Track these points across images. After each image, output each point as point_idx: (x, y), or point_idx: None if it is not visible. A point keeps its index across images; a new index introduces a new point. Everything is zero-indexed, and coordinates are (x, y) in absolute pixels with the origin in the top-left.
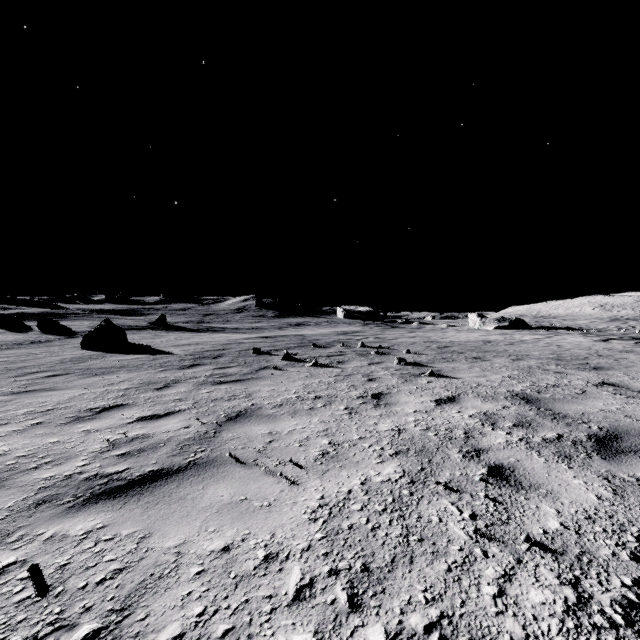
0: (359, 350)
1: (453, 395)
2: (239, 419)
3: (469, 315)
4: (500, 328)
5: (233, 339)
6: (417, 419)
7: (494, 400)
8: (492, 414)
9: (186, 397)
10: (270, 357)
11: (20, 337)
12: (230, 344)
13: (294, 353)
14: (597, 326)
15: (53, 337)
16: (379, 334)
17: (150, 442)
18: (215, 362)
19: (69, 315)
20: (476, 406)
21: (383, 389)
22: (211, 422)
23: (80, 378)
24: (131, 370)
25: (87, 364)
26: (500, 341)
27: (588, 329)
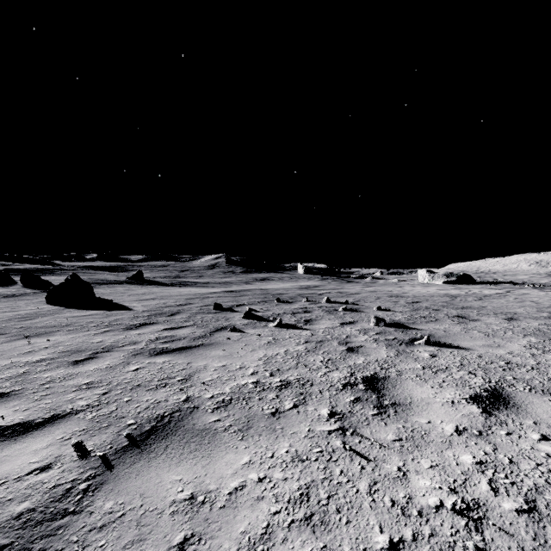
0: (325, 306)
1: (492, 386)
2: (150, 442)
3: (419, 271)
4: (448, 283)
5: (199, 293)
6: (480, 460)
7: None
8: None
9: (101, 380)
10: (230, 314)
11: None
12: (194, 299)
13: (257, 309)
14: (539, 281)
15: (30, 291)
16: (339, 288)
17: None
18: (169, 320)
19: (57, 271)
20: None
21: (375, 368)
22: (98, 450)
23: (6, 341)
24: (72, 330)
25: (33, 322)
26: (465, 296)
27: (532, 284)
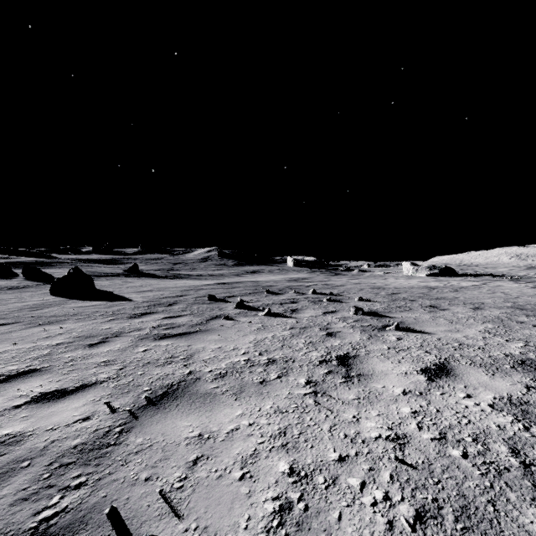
0: (311, 297)
1: (441, 361)
2: (164, 402)
3: (403, 264)
4: (431, 275)
5: (193, 285)
6: (415, 410)
7: (502, 372)
8: (523, 403)
9: (115, 359)
10: (224, 304)
11: (3, 283)
12: (189, 290)
13: (248, 300)
14: (518, 273)
15: (32, 283)
16: (326, 280)
17: (12, 456)
18: (168, 310)
19: (55, 264)
20: (486, 384)
21: (348, 349)
22: (124, 407)
23: (22, 328)
24: (80, 319)
25: (42, 311)
26: (443, 288)
27: (511, 276)
